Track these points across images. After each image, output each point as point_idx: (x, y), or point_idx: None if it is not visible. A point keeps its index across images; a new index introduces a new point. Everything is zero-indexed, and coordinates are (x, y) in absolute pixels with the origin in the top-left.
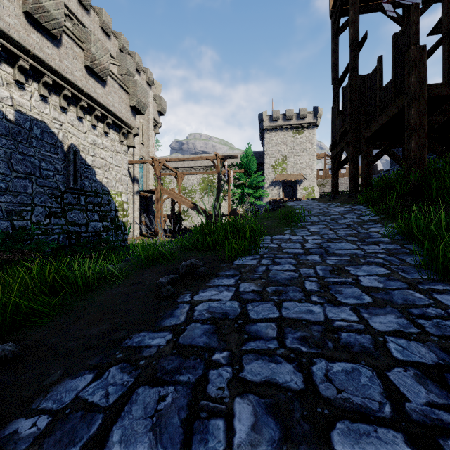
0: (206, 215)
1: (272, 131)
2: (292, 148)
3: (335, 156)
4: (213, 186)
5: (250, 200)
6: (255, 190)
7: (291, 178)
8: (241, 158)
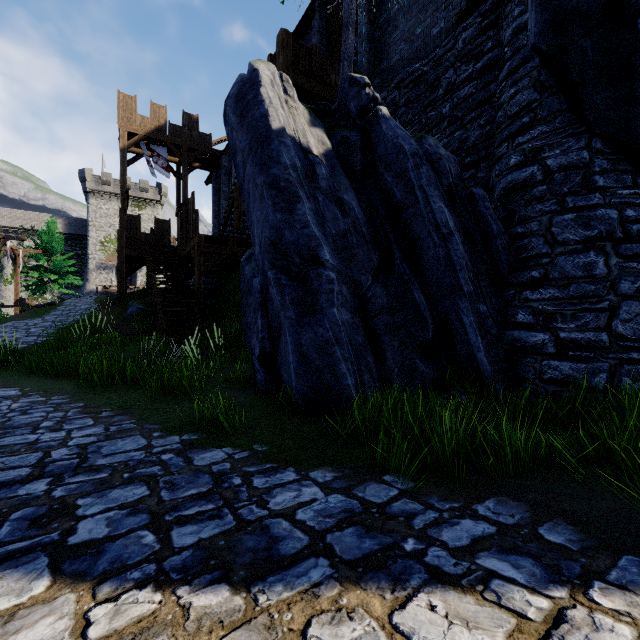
0: None
1: (101, 198)
2: None
3: None
4: None
5: (54, 287)
6: (62, 276)
7: None
8: (40, 234)
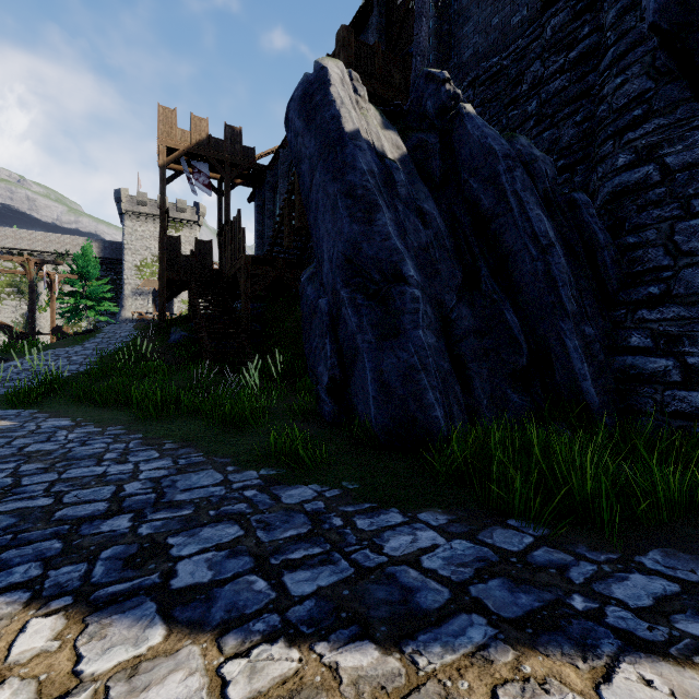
0: (10, 333)
1: (137, 219)
2: None
3: None
4: (27, 284)
5: (90, 314)
6: (98, 302)
7: None
8: (75, 258)
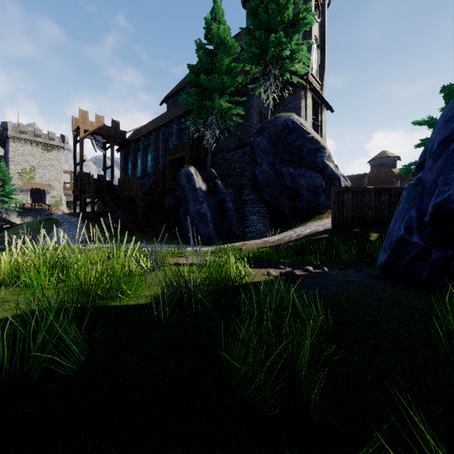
0: None
1: (19, 142)
2: (40, 162)
3: (75, 196)
4: None
5: (5, 206)
6: (10, 199)
7: (40, 187)
8: None
